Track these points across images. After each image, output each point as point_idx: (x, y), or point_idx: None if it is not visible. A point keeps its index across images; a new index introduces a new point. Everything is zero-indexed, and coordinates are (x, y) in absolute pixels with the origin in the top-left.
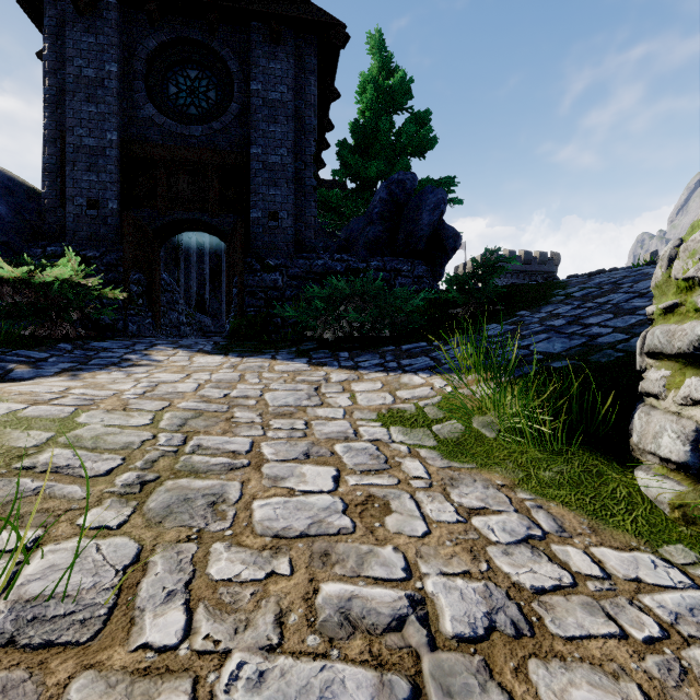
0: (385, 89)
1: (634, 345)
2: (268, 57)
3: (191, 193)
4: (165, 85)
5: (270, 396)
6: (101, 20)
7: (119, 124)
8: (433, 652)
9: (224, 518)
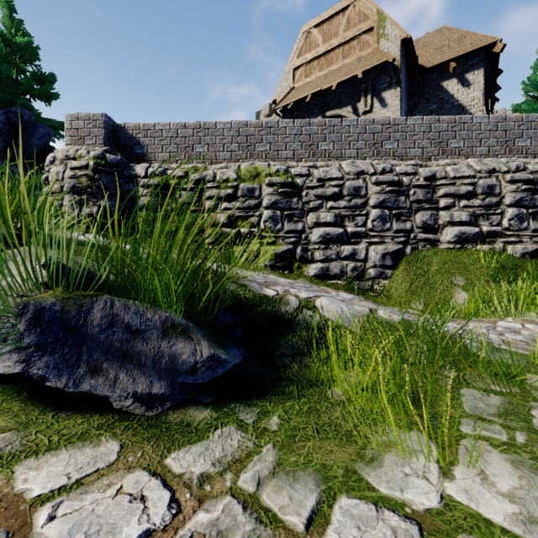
0: (14, 43)
1: None
2: None
3: None
4: None
5: None
6: None
7: None
8: None
9: None
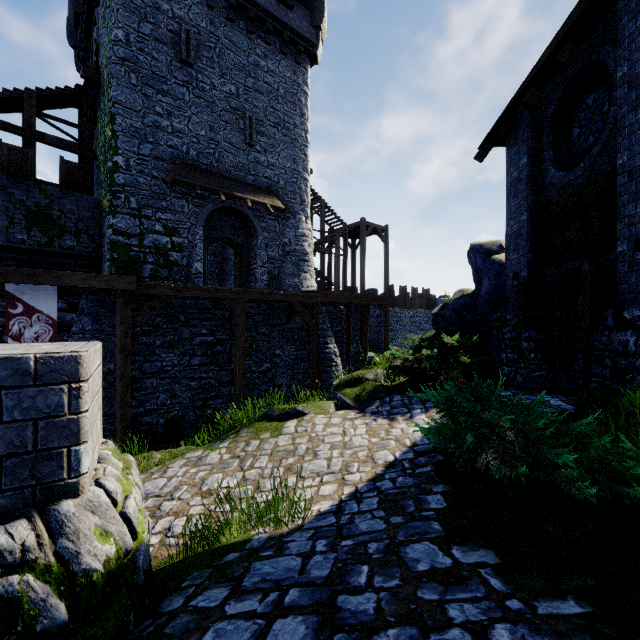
0: None
1: (176, 597)
2: (634, 14)
3: (579, 238)
4: (570, 133)
5: (317, 461)
6: (519, 128)
7: (531, 201)
8: (163, 499)
9: (217, 470)
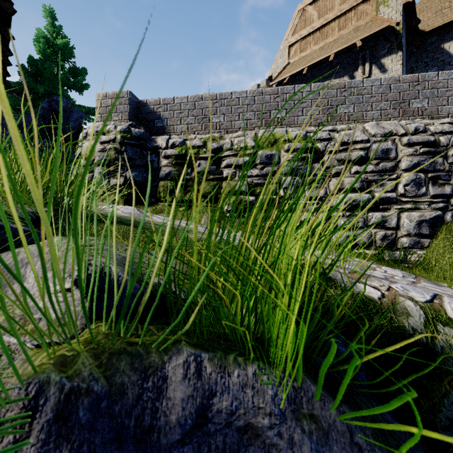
0: (55, 45)
1: None
2: None
3: None
4: None
5: None
6: None
7: None
8: None
9: None
